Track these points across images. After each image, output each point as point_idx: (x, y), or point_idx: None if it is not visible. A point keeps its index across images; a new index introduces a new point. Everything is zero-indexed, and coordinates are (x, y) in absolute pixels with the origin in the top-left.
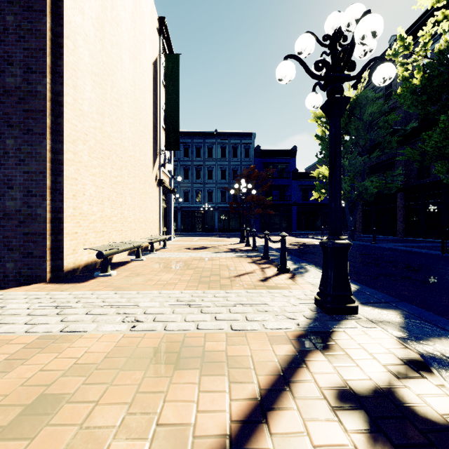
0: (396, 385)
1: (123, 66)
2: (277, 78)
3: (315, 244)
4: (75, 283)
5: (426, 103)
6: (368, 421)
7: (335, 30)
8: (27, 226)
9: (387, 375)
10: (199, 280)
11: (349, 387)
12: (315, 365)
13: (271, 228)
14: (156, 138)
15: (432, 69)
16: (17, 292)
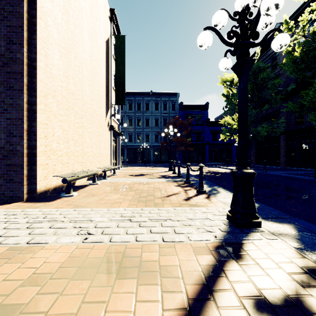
0: (302, 293)
1: (83, 42)
2: (198, 44)
3: (222, 172)
4: (45, 202)
5: (304, 70)
6: None
7: (243, 7)
8: (9, 159)
9: (293, 284)
10: (138, 200)
11: (262, 295)
12: (232, 273)
13: (191, 160)
14: (108, 96)
15: (308, 45)
16: (0, 209)
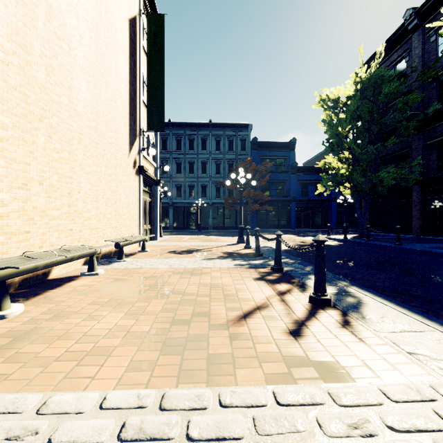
0: None
1: None
2: None
3: (325, 244)
4: None
5: None
6: None
7: None
8: None
9: None
10: (167, 335)
11: None
12: None
13: (269, 225)
14: (135, 115)
15: None
16: None
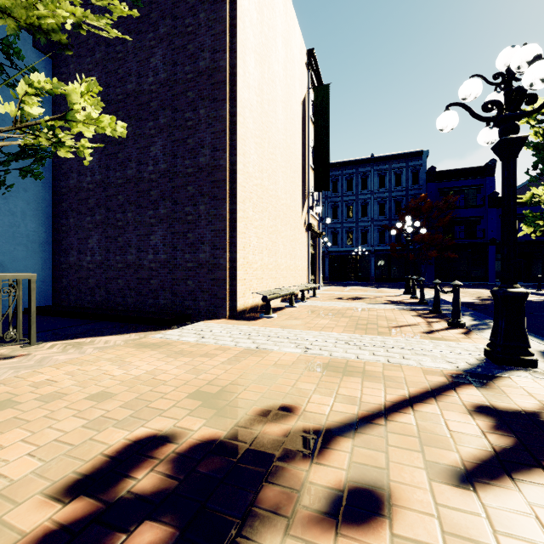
0: (543, 413)
1: (276, 119)
2: (437, 128)
3: None
4: (248, 321)
5: None
6: (499, 422)
7: (508, 66)
8: (213, 273)
9: (538, 407)
10: (355, 327)
11: (492, 407)
12: (464, 391)
13: (453, 277)
14: (305, 180)
15: None
16: (212, 323)
